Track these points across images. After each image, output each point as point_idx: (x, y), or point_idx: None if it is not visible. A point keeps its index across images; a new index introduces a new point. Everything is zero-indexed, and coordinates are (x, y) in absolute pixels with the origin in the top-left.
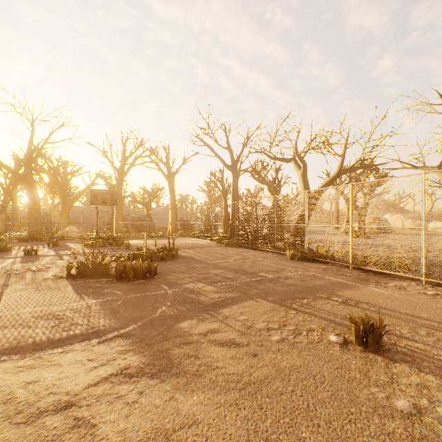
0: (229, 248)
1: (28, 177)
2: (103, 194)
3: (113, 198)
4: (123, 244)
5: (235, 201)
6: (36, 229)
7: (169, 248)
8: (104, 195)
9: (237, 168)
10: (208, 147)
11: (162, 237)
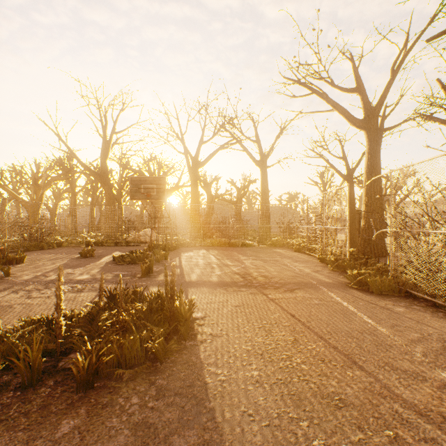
0: (373, 301)
1: (103, 174)
2: (146, 183)
3: (160, 188)
4: (167, 260)
5: (372, 184)
6: (110, 232)
7: (167, 307)
8: (148, 184)
9: (376, 121)
10: (318, 94)
11: (244, 247)
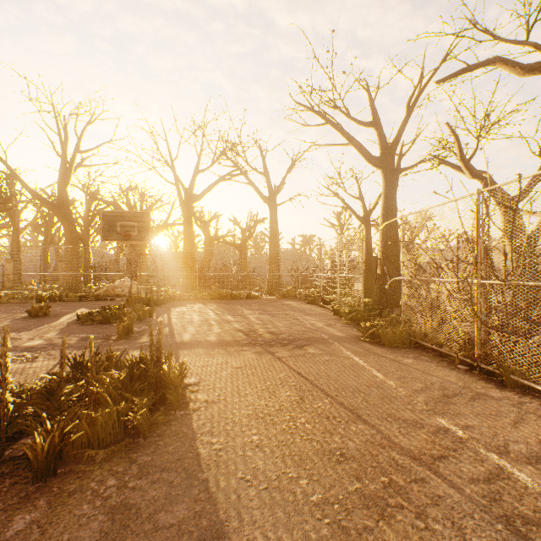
0: (384, 354)
1: (62, 206)
2: (124, 220)
3: (143, 227)
4: (153, 317)
5: (389, 228)
6: (72, 283)
7: (152, 373)
8: (127, 221)
9: (393, 160)
10: (332, 125)
11: (249, 300)
